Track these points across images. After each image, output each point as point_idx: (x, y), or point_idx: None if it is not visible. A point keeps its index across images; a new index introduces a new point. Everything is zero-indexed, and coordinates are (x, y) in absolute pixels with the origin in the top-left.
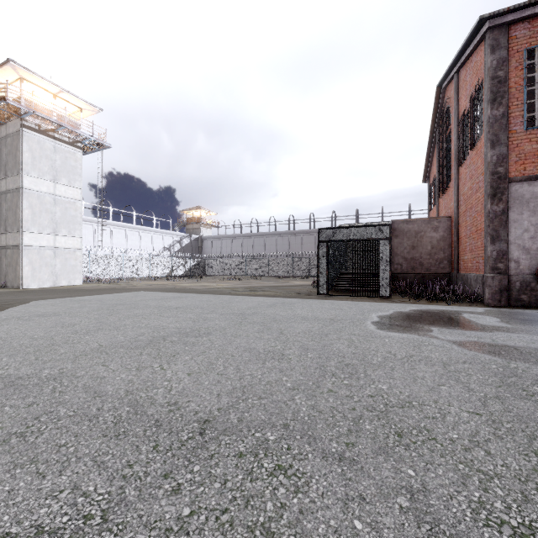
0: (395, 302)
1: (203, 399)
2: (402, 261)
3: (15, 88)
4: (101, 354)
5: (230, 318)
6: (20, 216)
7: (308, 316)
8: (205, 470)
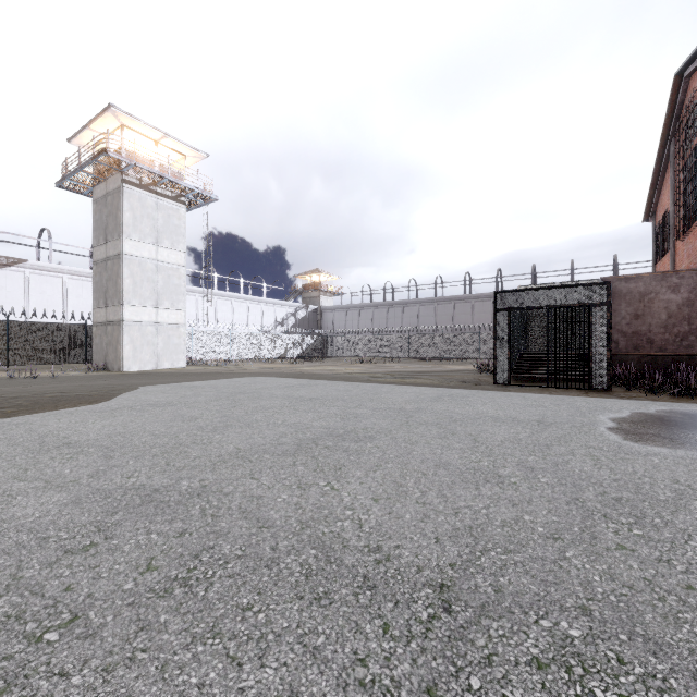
0: (620, 397)
1: (418, 545)
2: (618, 336)
3: (115, 138)
4: (243, 461)
5: (389, 415)
6: (121, 287)
7: (500, 416)
8: (492, 689)
